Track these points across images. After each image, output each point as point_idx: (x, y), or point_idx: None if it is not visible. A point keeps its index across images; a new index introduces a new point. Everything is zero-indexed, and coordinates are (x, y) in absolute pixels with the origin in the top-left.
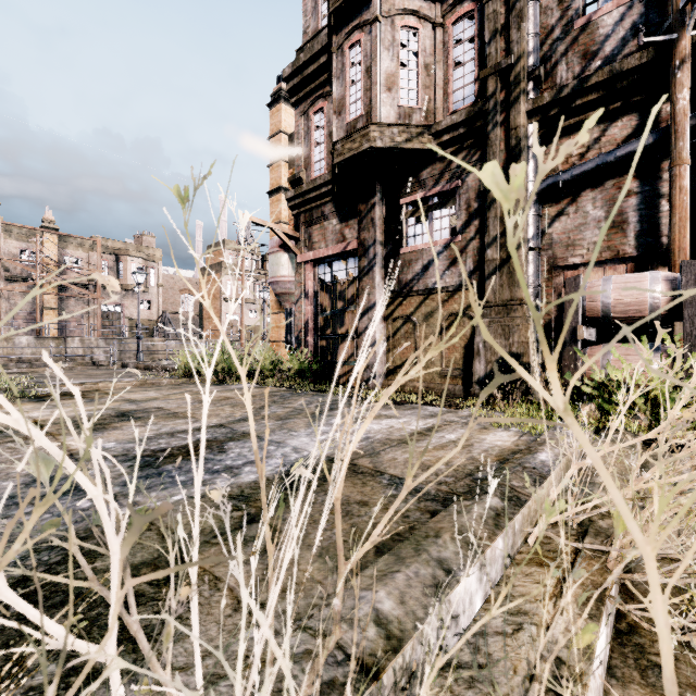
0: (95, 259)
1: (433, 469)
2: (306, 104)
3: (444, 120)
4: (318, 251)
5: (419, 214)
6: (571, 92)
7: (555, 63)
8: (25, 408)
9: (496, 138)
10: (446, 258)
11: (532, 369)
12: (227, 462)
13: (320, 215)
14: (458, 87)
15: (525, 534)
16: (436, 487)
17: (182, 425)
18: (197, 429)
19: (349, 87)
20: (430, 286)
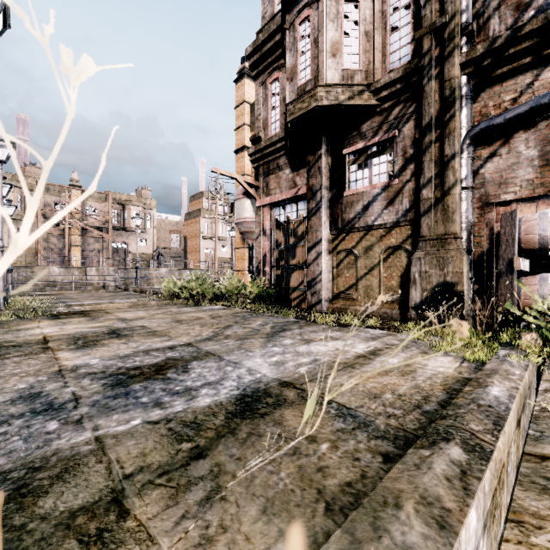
0: (107, 208)
1: None
2: (264, 76)
3: (382, 78)
4: (273, 196)
5: (360, 162)
6: (504, 42)
7: (487, 18)
8: (42, 325)
9: (431, 90)
10: (384, 198)
11: (466, 296)
12: (188, 383)
13: (275, 167)
14: (395, 49)
15: (493, 491)
16: (385, 421)
17: (157, 343)
18: (169, 347)
19: (299, 57)
20: (369, 223)
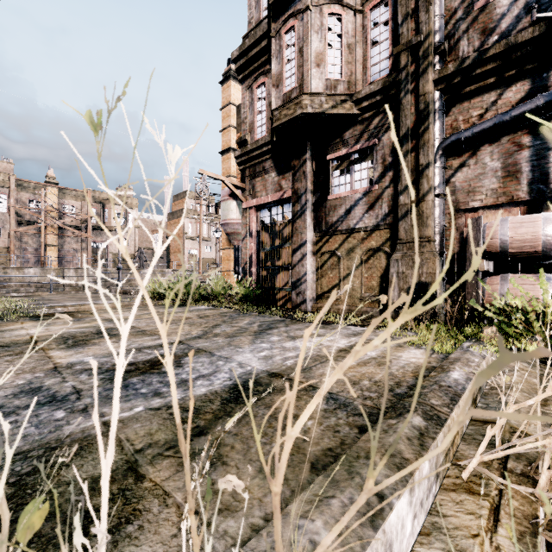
0: (86, 207)
1: (404, 471)
2: (250, 80)
3: (363, 89)
4: (260, 199)
5: (342, 168)
6: (472, 63)
7: (457, 39)
8: (26, 326)
9: (407, 103)
10: (365, 203)
11: (438, 295)
12: (183, 376)
13: (261, 170)
14: (375, 62)
15: (446, 451)
16: (362, 402)
17: (148, 342)
18: (160, 345)
19: (285, 65)
20: (351, 226)
